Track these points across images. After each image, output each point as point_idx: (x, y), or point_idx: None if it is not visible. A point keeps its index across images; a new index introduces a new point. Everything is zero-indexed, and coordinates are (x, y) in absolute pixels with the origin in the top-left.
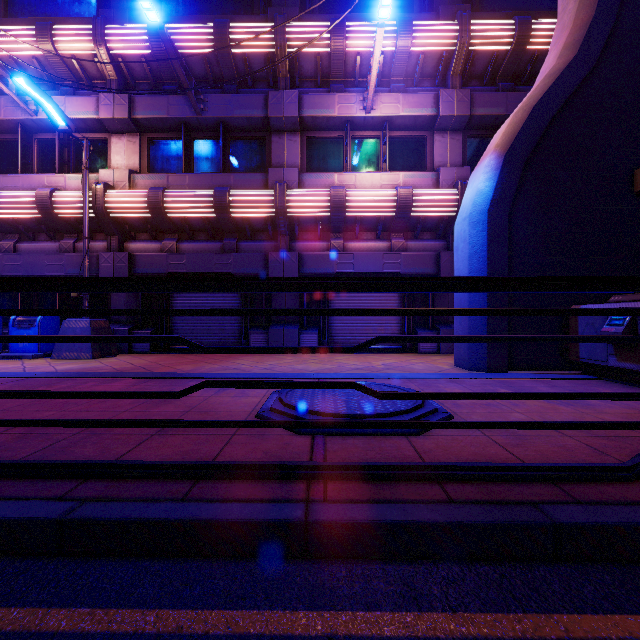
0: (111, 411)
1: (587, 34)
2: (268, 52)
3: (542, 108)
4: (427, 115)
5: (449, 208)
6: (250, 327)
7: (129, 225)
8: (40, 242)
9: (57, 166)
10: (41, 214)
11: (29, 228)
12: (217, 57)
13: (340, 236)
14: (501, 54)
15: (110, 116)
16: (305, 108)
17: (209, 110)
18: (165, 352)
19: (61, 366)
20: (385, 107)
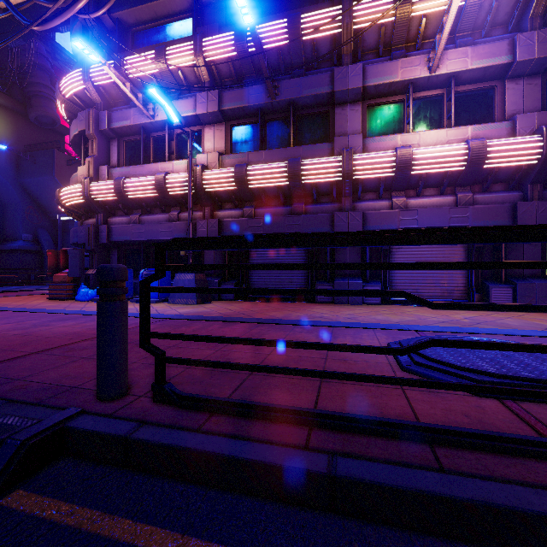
0: (258, 353)
1: None
2: (334, 33)
3: None
4: (500, 64)
5: (530, 156)
6: (315, 280)
7: (218, 197)
8: (155, 214)
9: (167, 155)
10: (158, 193)
11: (148, 204)
12: (289, 47)
13: (401, 194)
14: None
15: (205, 111)
16: (368, 78)
17: (281, 94)
18: (246, 300)
19: (180, 310)
20: (451, 63)
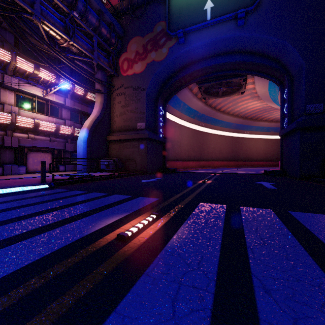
0: None
1: (101, 111)
2: (6, 60)
3: (95, 122)
4: (62, 103)
5: (69, 132)
6: None
7: None
8: None
9: None
10: None
11: None
12: None
13: (32, 133)
14: (81, 95)
15: None
16: (20, 86)
17: None
18: None
19: None
20: (50, 97)
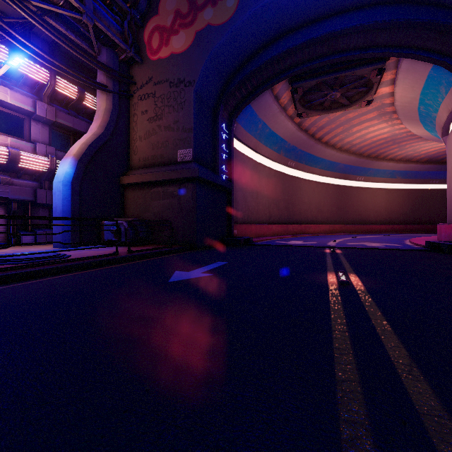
0: None
1: (107, 126)
2: None
3: (92, 147)
4: (28, 110)
5: (44, 167)
6: None
7: None
8: None
9: None
10: None
11: None
12: None
13: None
14: (71, 98)
15: None
16: None
17: None
18: None
19: None
20: None
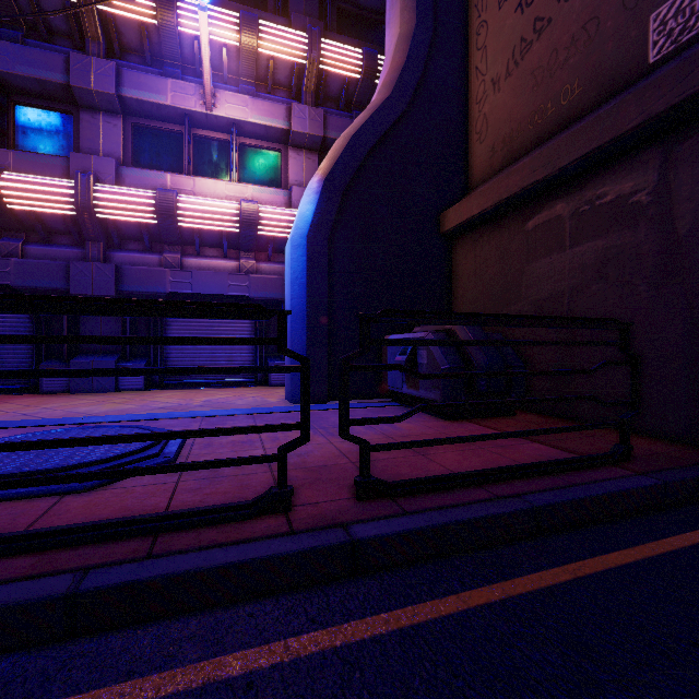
0: None
1: (400, 77)
2: (68, 1)
3: (360, 139)
4: (279, 127)
5: None
6: (46, 359)
7: None
8: None
9: None
10: None
11: None
12: None
13: (177, 250)
14: (353, 81)
15: None
16: (126, 86)
17: None
18: None
19: None
20: (231, 108)
